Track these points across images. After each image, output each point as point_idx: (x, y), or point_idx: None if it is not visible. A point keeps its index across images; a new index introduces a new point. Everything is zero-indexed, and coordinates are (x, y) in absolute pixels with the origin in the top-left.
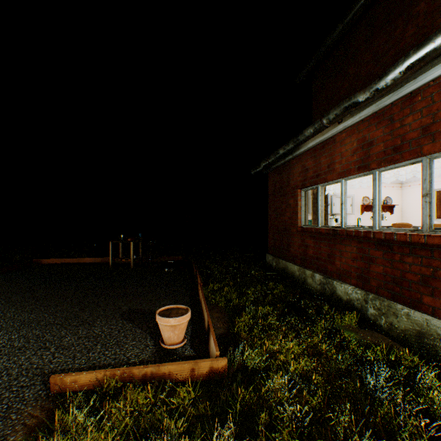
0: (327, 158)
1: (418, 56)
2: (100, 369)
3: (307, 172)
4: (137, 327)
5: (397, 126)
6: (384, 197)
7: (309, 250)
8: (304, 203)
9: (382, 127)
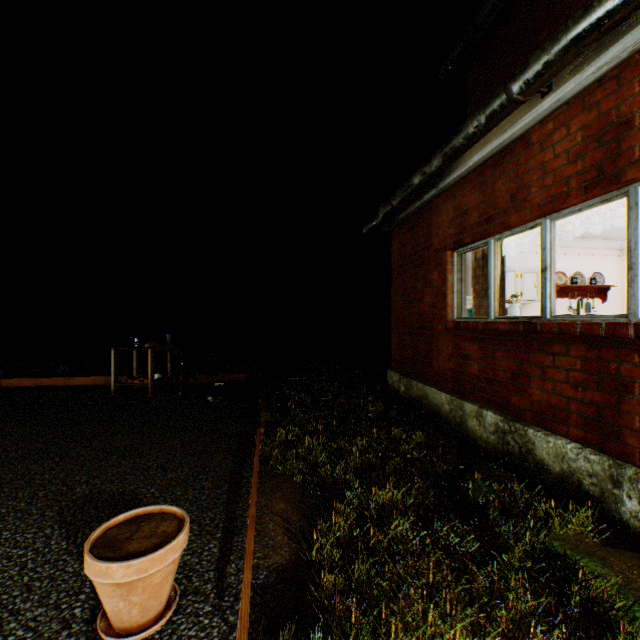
0: (510, 182)
1: None
2: None
3: (466, 217)
4: (74, 554)
5: None
6: (590, 273)
7: (469, 364)
8: (459, 277)
9: None
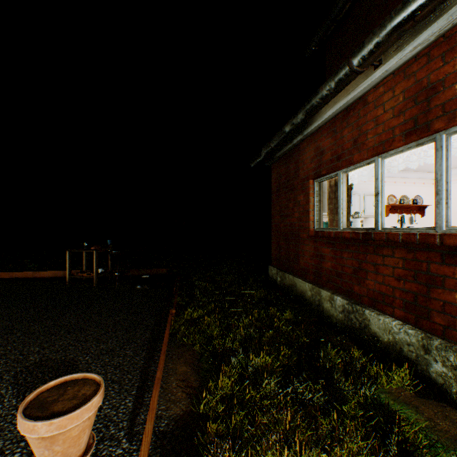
0: (353, 130)
1: None
2: None
3: (323, 155)
4: None
5: None
6: (413, 196)
7: (325, 262)
8: (318, 199)
9: (456, 57)
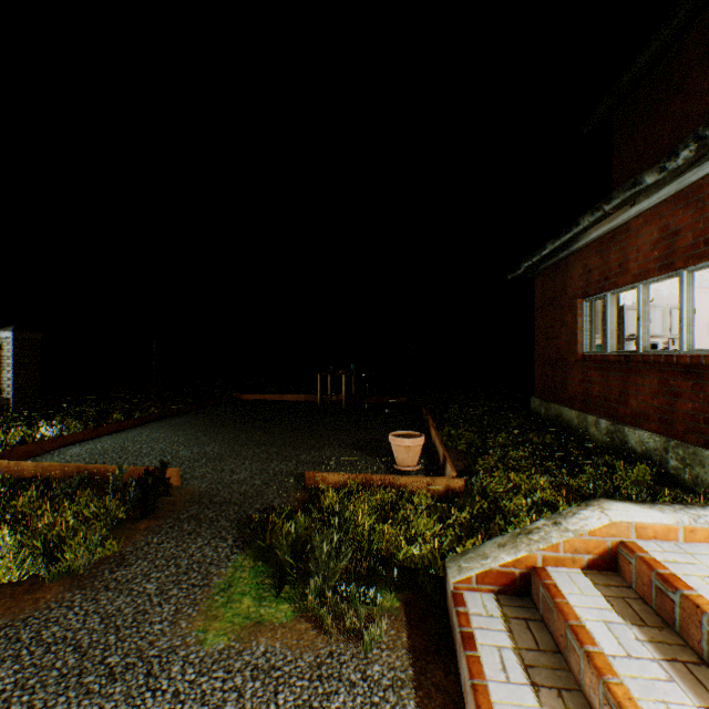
0: (618, 254)
1: (708, 134)
2: (344, 472)
3: (590, 274)
4: (366, 454)
5: (707, 210)
6: None
7: (592, 387)
8: (587, 320)
9: (689, 211)
